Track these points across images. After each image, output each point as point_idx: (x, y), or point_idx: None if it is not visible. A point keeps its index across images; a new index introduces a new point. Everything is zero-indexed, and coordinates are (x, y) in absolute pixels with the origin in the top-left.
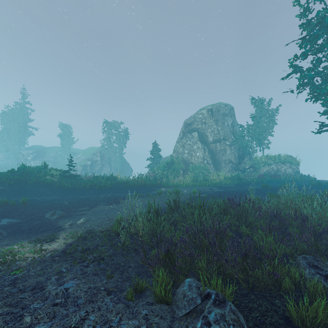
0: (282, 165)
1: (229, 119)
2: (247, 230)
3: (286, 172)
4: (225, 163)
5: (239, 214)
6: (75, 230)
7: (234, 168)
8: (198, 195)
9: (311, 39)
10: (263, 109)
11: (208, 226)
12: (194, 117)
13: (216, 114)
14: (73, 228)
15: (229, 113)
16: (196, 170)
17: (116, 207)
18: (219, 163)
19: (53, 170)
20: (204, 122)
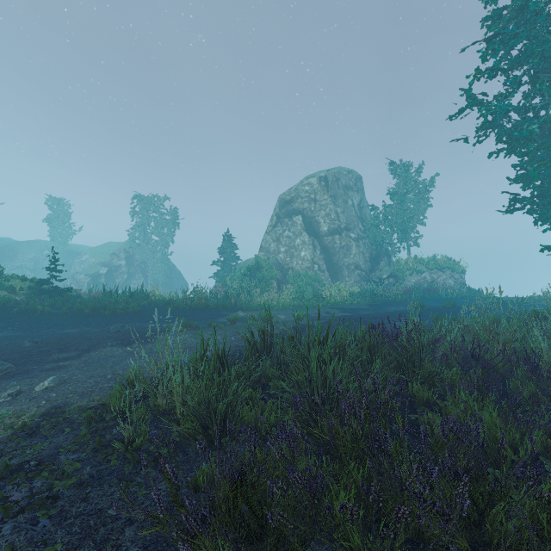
0: (440, 274)
1: (355, 195)
2: (427, 392)
3: (446, 284)
4: (348, 269)
5: (399, 356)
6: (19, 409)
7: (364, 278)
8: (306, 322)
9: (506, 40)
10: (409, 181)
11: (344, 387)
12: (296, 190)
13: (334, 185)
14: (17, 404)
15: (355, 186)
16: (300, 281)
17: (139, 350)
18: (338, 269)
19: (14, 279)
20: (313, 198)
